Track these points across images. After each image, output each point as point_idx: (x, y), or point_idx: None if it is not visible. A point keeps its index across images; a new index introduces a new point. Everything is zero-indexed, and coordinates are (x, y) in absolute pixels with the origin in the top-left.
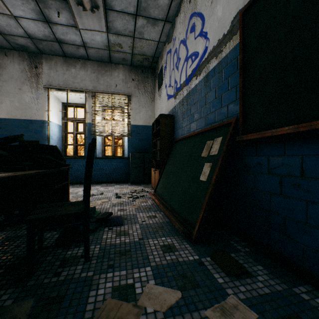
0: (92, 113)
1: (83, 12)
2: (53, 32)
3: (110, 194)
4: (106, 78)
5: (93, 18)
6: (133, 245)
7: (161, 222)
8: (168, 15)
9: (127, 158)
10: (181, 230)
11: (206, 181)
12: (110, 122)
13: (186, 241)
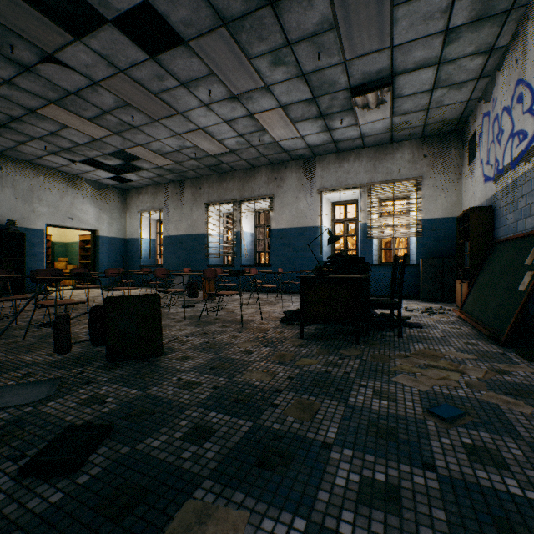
0: (367, 211)
1: (367, 112)
2: (331, 136)
3: None
4: (386, 163)
5: (377, 112)
6: (435, 338)
7: (466, 332)
8: (483, 71)
9: (415, 265)
10: (487, 333)
11: (524, 290)
12: (391, 220)
13: (493, 345)
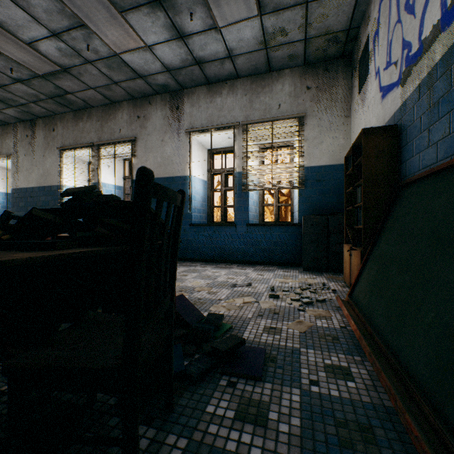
0: (243, 157)
1: None
2: (189, 51)
3: (262, 286)
4: (264, 97)
5: None
6: None
7: (366, 402)
8: None
9: (297, 224)
10: None
11: None
12: (270, 168)
13: None
